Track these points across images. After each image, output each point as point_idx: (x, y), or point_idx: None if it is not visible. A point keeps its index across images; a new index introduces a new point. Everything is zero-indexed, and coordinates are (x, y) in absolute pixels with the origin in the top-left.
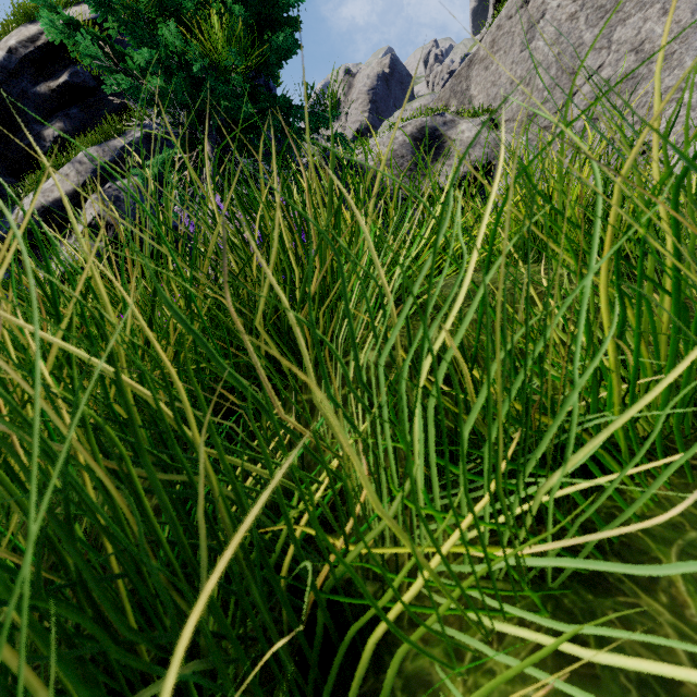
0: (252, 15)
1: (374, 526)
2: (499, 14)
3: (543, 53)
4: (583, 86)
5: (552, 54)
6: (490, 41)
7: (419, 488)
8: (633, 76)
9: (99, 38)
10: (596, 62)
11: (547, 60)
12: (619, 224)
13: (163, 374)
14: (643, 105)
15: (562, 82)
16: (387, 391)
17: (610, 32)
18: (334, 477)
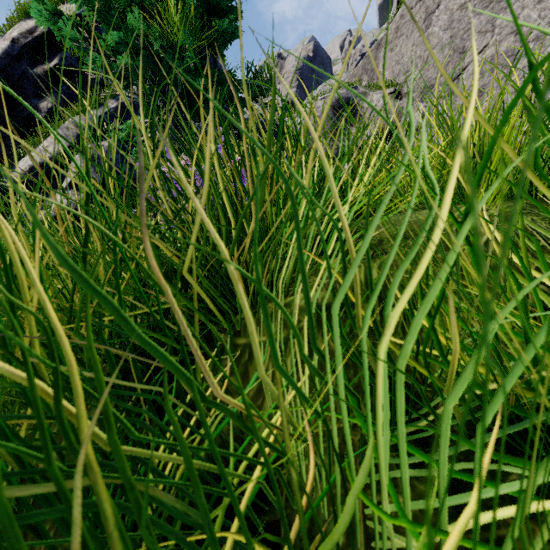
0: (202, 5)
1: (321, 503)
2: (402, 6)
3: (438, 37)
4: (471, 63)
5: (446, 38)
6: (395, 28)
7: (382, 475)
8: (513, 54)
9: (79, 25)
10: (482, 43)
11: (441, 42)
12: (546, 166)
13: (53, 345)
14: (521, 77)
15: (454, 59)
16: (327, 334)
17: (493, 18)
18: (277, 452)
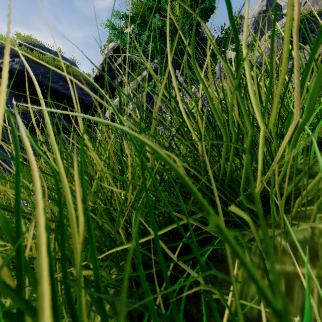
0: None
1: None
2: None
3: None
4: None
5: None
6: None
7: None
8: None
9: (130, 35)
10: None
11: None
12: None
13: None
14: None
15: None
16: None
17: None
18: None
